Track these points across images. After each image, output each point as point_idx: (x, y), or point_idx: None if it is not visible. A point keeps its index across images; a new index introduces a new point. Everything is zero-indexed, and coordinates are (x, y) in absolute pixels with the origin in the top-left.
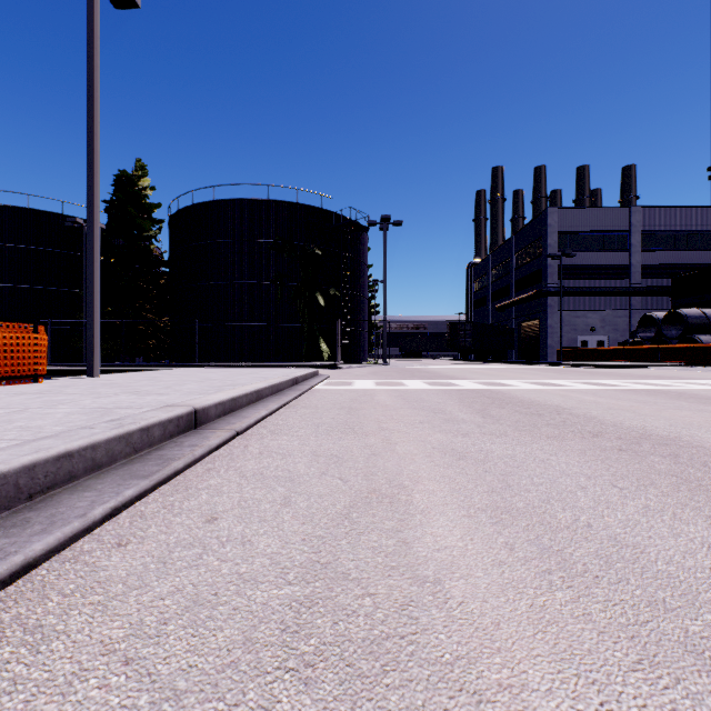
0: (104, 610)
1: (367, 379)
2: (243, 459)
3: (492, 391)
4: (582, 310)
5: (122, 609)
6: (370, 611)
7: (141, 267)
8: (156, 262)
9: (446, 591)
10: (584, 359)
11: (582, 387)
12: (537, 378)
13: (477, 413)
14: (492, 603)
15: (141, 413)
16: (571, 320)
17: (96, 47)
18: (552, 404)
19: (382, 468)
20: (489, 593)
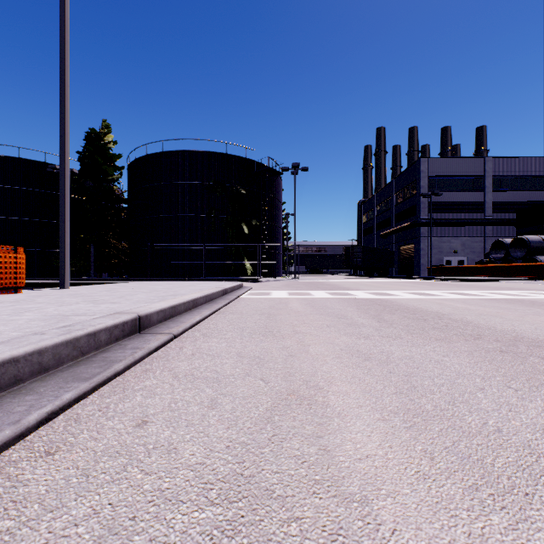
0: (10, 541)
1: (281, 290)
2: (178, 360)
3: (382, 300)
4: (447, 237)
5: (30, 540)
6: (297, 543)
7: (106, 203)
8: (117, 200)
9: (375, 514)
10: (449, 274)
11: (453, 296)
12: (415, 289)
13: (373, 318)
14: (427, 531)
15: (91, 320)
16: (438, 244)
17: (66, 26)
18: (433, 311)
19: (299, 369)
20: (421, 517)
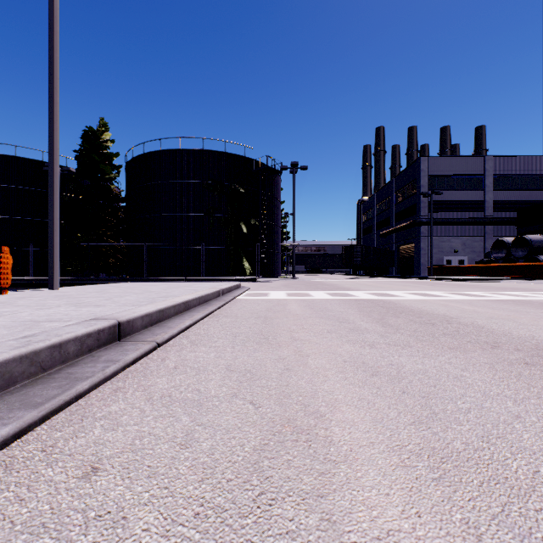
0: None
1: (280, 290)
2: (156, 375)
3: (384, 301)
4: (447, 236)
5: None
6: None
7: (104, 202)
8: (115, 199)
9: None
10: (449, 274)
11: (457, 297)
12: (417, 289)
13: (377, 322)
14: None
15: (61, 328)
16: (439, 244)
17: (55, 16)
18: (439, 314)
19: (296, 387)
20: None
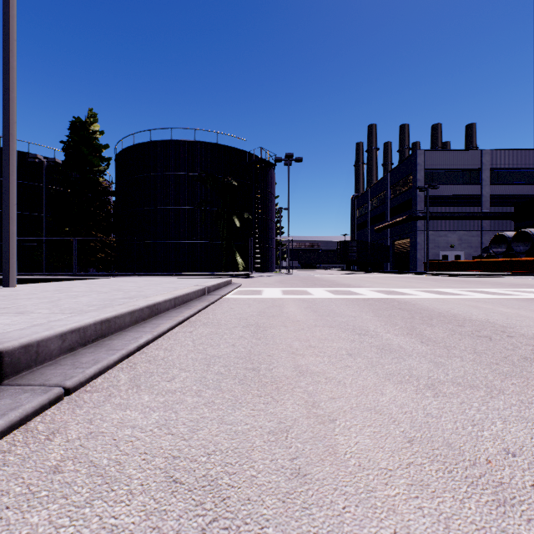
0: None
1: (274, 287)
2: None
3: (398, 301)
4: (444, 231)
5: None
6: None
7: (93, 195)
8: (104, 192)
9: None
10: (447, 269)
11: (478, 295)
12: (424, 286)
13: (410, 335)
14: None
15: None
16: (435, 239)
17: None
18: (481, 320)
19: None
20: None
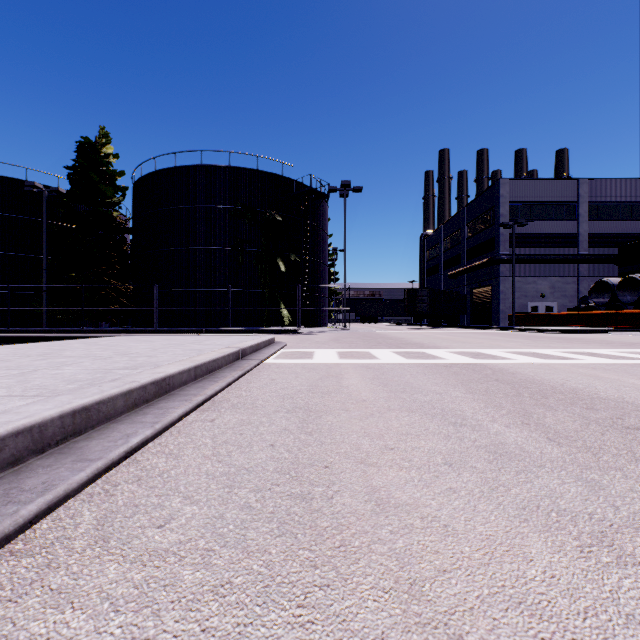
0: None
1: (328, 348)
2: None
3: (491, 368)
4: (533, 277)
5: None
6: None
7: (105, 233)
8: (119, 229)
9: None
10: (537, 324)
11: (591, 360)
12: (516, 346)
13: (527, 426)
14: None
15: None
16: (522, 286)
17: None
18: (615, 398)
19: None
20: None
